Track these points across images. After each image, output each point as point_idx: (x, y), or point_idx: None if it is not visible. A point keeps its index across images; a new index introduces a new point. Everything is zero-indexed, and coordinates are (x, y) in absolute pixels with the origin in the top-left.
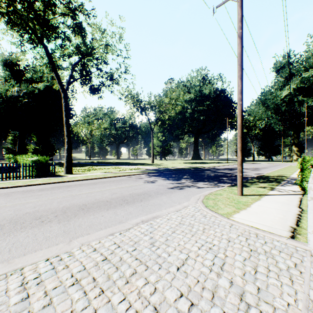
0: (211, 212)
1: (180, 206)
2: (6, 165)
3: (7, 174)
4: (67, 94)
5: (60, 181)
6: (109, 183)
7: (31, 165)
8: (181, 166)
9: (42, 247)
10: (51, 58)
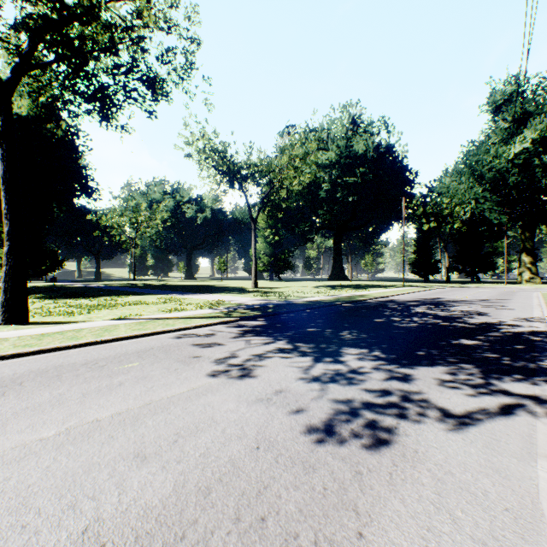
0: None
1: None
2: None
3: None
4: (74, 142)
5: None
6: (70, 383)
7: None
8: (317, 295)
9: None
10: None
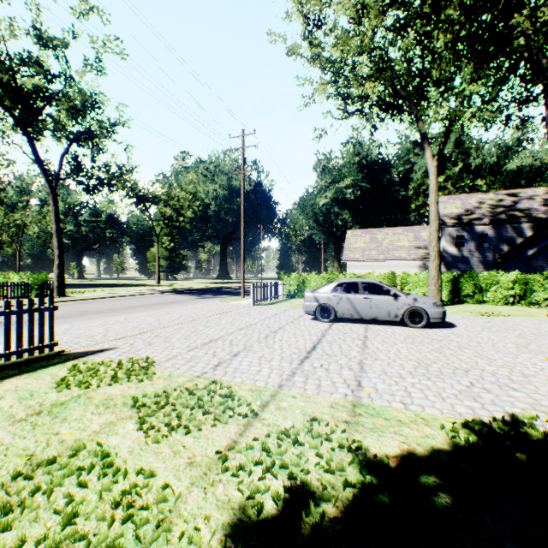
0: (222, 302)
1: (206, 303)
2: (0, 283)
3: (1, 295)
4: None
5: (80, 299)
6: (137, 299)
7: (26, 284)
8: (203, 286)
9: (151, 310)
10: (36, 149)
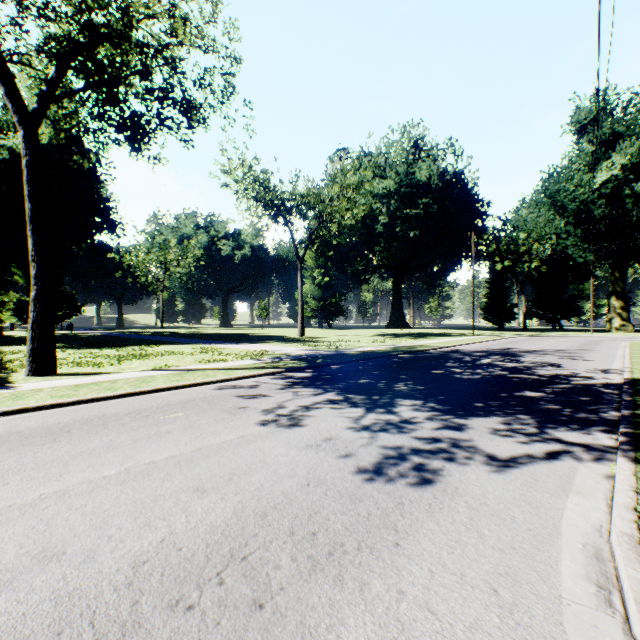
0: None
1: None
2: None
3: None
4: (96, 170)
5: None
6: (118, 431)
7: None
8: (372, 345)
9: None
10: None
